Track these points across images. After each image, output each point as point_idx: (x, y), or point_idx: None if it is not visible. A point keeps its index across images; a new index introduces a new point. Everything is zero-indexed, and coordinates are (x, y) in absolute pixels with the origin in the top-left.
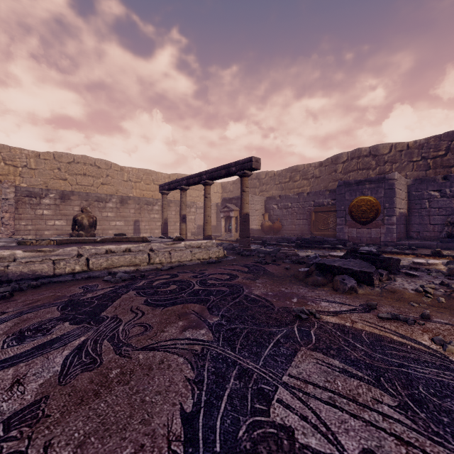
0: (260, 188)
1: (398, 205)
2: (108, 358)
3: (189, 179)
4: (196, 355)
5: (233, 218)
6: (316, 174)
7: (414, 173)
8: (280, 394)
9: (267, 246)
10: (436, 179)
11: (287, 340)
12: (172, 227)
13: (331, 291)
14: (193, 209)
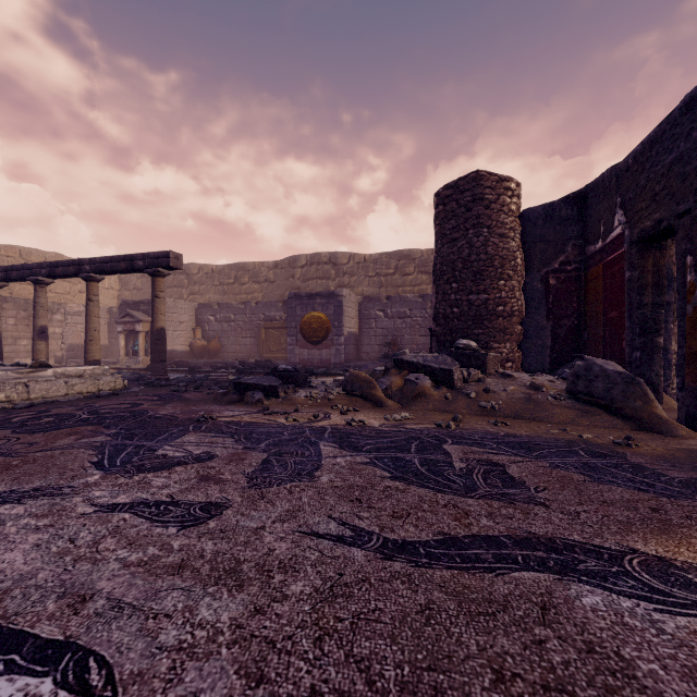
0: (190, 288)
1: (347, 324)
2: (1, 459)
3: (54, 266)
4: (97, 446)
5: (142, 334)
6: (271, 277)
7: (370, 289)
8: (165, 448)
9: (196, 375)
10: (381, 299)
11: (181, 431)
12: (7, 348)
13: (241, 405)
14: (58, 316)
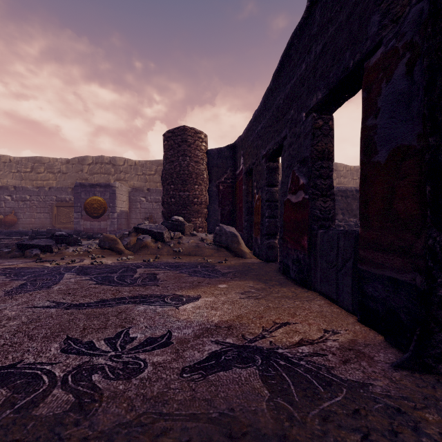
0: None
1: (119, 205)
2: None
3: None
4: None
5: None
6: (63, 169)
7: (139, 183)
8: None
9: None
10: (144, 190)
11: None
12: None
13: (22, 258)
14: None
